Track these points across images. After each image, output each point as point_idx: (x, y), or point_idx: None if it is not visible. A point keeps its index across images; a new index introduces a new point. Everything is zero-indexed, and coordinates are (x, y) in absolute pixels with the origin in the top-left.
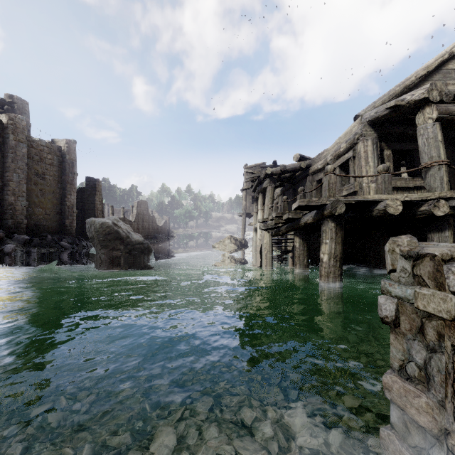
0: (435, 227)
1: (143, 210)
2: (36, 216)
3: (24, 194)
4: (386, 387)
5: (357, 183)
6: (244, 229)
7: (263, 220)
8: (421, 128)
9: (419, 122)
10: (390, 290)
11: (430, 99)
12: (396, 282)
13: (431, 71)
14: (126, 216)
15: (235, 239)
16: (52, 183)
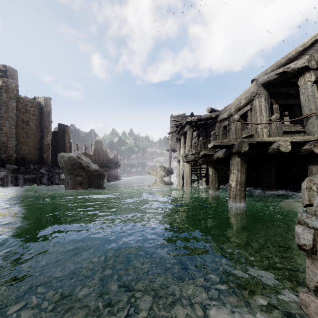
0: (314, 161)
1: (99, 147)
2: (22, 151)
3: (14, 136)
4: (303, 303)
5: (254, 128)
6: (170, 161)
7: (185, 154)
8: (302, 88)
9: (300, 84)
10: (307, 222)
11: (309, 67)
12: (313, 215)
13: (306, 47)
14: (87, 151)
15: (164, 167)
16: (34, 128)
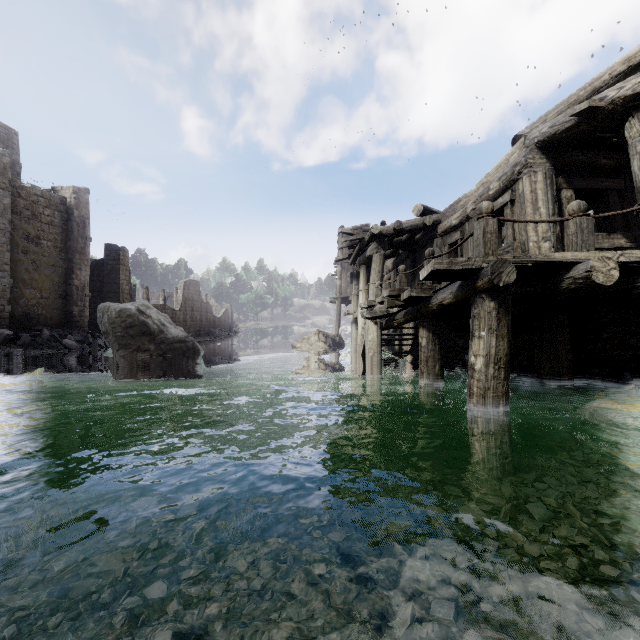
0: None
1: (193, 293)
2: (26, 301)
3: (6, 267)
4: None
5: (519, 243)
6: (338, 322)
7: (367, 303)
8: (637, 141)
9: (631, 134)
10: None
11: None
12: None
13: (634, 66)
14: (169, 303)
15: (326, 335)
16: (52, 252)
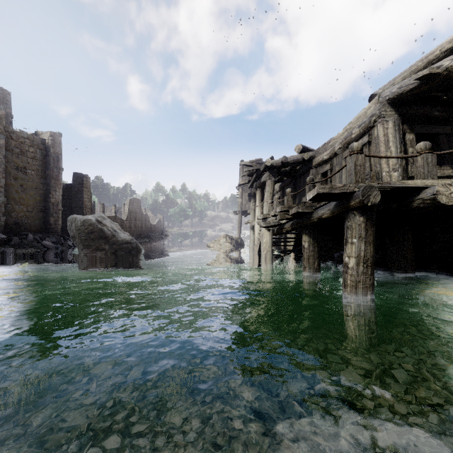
0: None
1: (136, 208)
2: (16, 213)
3: (2, 189)
4: None
5: (374, 172)
6: (240, 228)
7: (263, 216)
8: None
9: None
10: None
11: None
12: None
13: None
14: (118, 214)
15: (231, 238)
16: (35, 178)
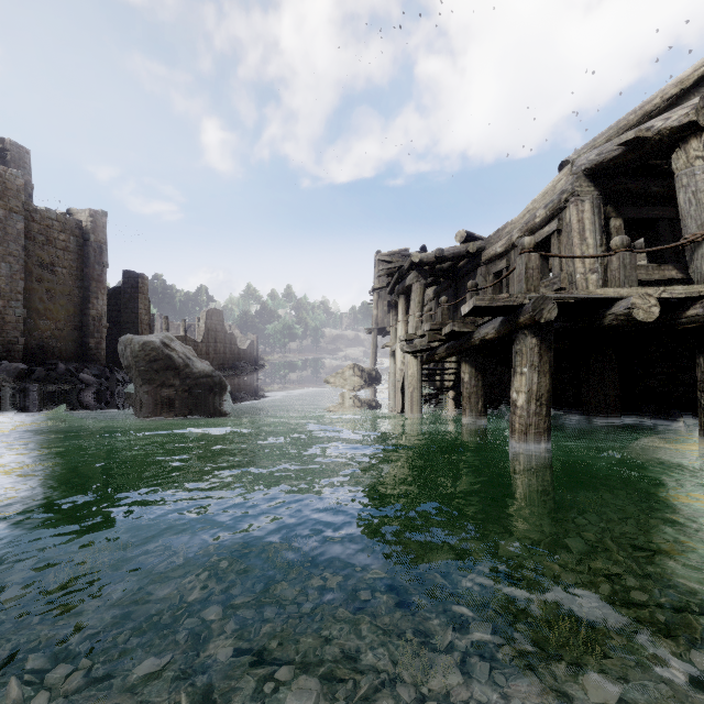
0: None
1: (216, 323)
2: (40, 332)
3: (20, 296)
4: None
5: (566, 274)
6: (375, 354)
7: (407, 336)
8: (683, 174)
9: (677, 166)
10: None
11: (700, 124)
12: None
13: (686, 89)
14: (189, 334)
15: (361, 369)
16: (68, 280)
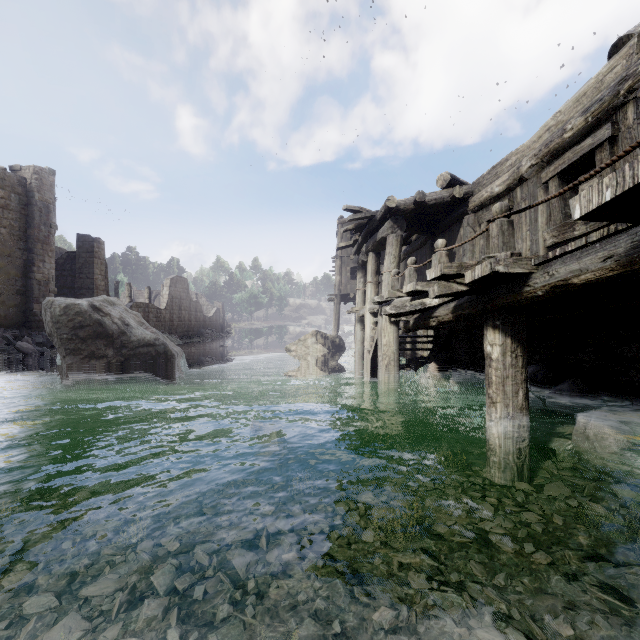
0: None
1: (181, 291)
2: None
3: None
4: None
5: None
6: (337, 321)
7: (389, 294)
8: None
9: None
10: None
11: None
12: None
13: None
14: (157, 302)
15: (324, 336)
16: (8, 240)
